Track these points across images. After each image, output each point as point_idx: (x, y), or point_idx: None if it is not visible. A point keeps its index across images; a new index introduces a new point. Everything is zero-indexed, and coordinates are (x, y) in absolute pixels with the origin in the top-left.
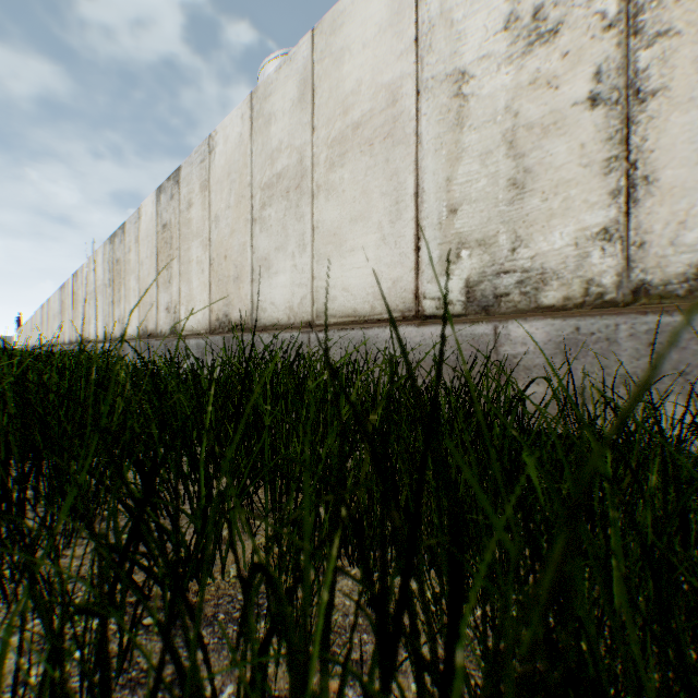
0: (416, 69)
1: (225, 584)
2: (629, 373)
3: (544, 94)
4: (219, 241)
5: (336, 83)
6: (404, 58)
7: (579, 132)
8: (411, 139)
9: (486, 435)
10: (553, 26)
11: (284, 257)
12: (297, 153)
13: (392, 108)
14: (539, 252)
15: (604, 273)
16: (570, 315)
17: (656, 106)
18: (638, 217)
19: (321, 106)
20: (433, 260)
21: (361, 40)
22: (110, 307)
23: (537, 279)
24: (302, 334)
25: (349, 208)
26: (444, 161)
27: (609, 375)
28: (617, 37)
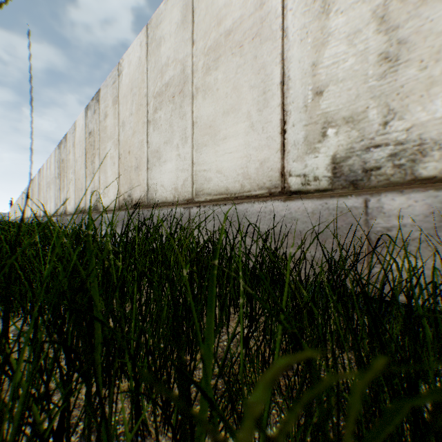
0: None
1: None
2: None
3: None
4: (125, 140)
5: (211, 1)
6: None
7: None
8: (277, 34)
9: None
10: None
11: (170, 149)
12: (180, 64)
13: (259, 11)
14: (416, 123)
15: None
16: None
17: None
18: None
19: (199, 23)
20: (298, 140)
21: None
22: (58, 192)
23: (413, 151)
24: (184, 209)
25: (222, 103)
26: (309, 49)
27: None
28: None
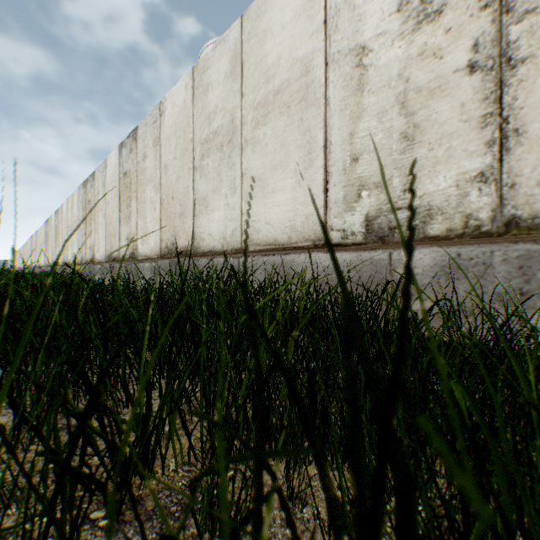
0: (324, 45)
1: (164, 477)
2: (502, 291)
3: (431, 63)
4: (168, 185)
5: (260, 58)
6: (315, 37)
7: (460, 94)
8: (321, 101)
9: (446, 387)
10: (438, 8)
11: (218, 198)
12: (229, 114)
13: (305, 77)
14: (426, 192)
15: (481, 209)
16: (453, 244)
17: (524, 71)
18: (510, 163)
19: (248, 77)
20: (339, 199)
21: (280, 23)
22: (83, 237)
23: (424, 214)
24: (233, 259)
25: (271, 158)
26: (348, 119)
27: (485, 293)
28: (492, 15)
